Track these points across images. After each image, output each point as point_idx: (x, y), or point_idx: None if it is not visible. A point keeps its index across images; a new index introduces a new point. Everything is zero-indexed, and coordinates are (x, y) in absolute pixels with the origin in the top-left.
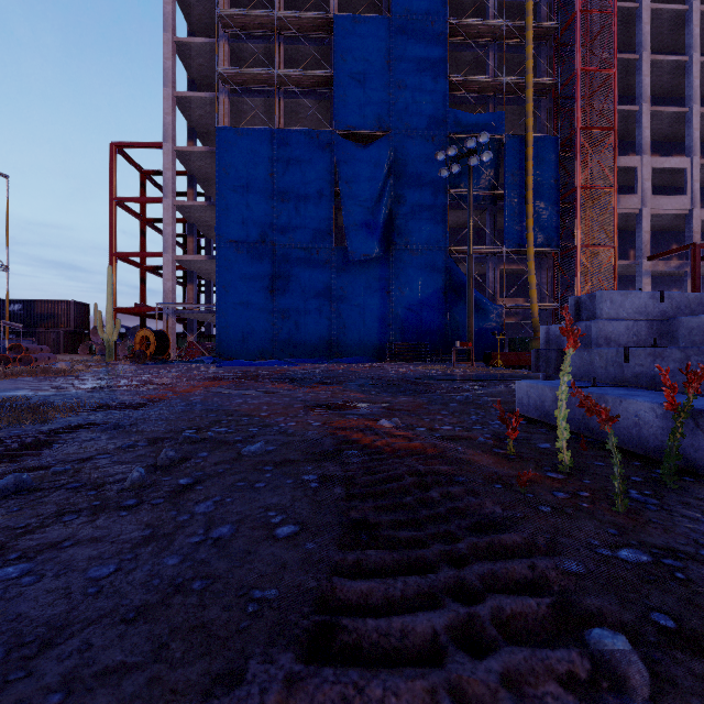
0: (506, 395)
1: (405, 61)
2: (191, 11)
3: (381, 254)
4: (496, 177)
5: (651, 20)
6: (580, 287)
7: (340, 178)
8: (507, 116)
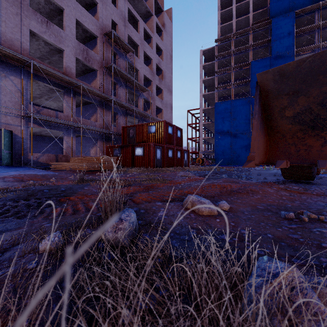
0: None
1: None
2: (206, 68)
3: None
4: None
5: None
6: None
7: (253, 111)
8: None
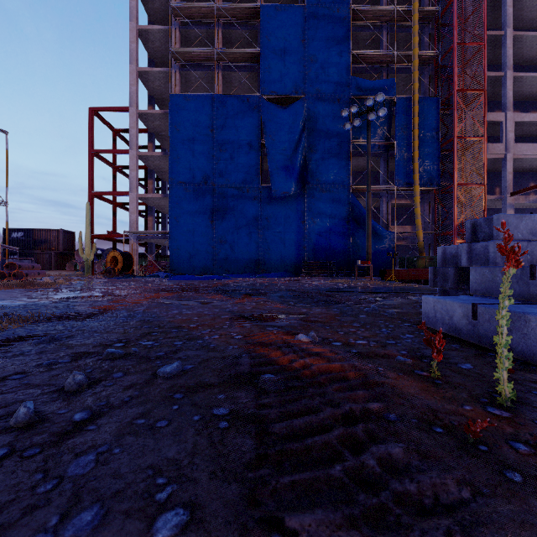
0: (407, 307)
1: (316, 39)
2: (151, 5)
3: (297, 192)
4: (389, 130)
5: (514, 4)
6: (456, 217)
7: (265, 133)
8: (397, 82)
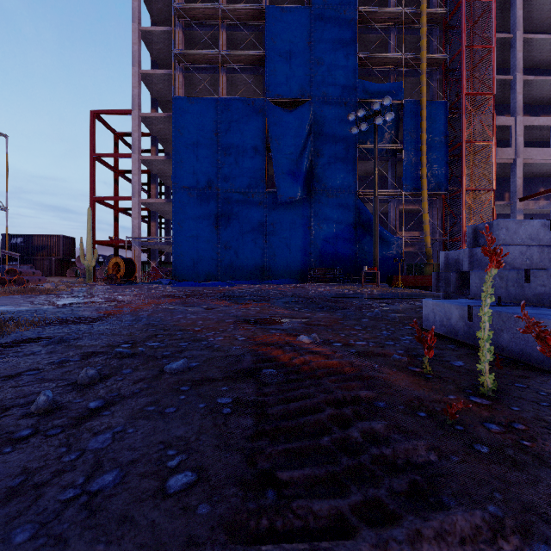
0: (410, 311)
1: (323, 42)
2: (154, 6)
3: (303, 197)
4: (396, 134)
5: (523, 6)
6: (465, 223)
7: (271, 136)
8: (405, 85)
